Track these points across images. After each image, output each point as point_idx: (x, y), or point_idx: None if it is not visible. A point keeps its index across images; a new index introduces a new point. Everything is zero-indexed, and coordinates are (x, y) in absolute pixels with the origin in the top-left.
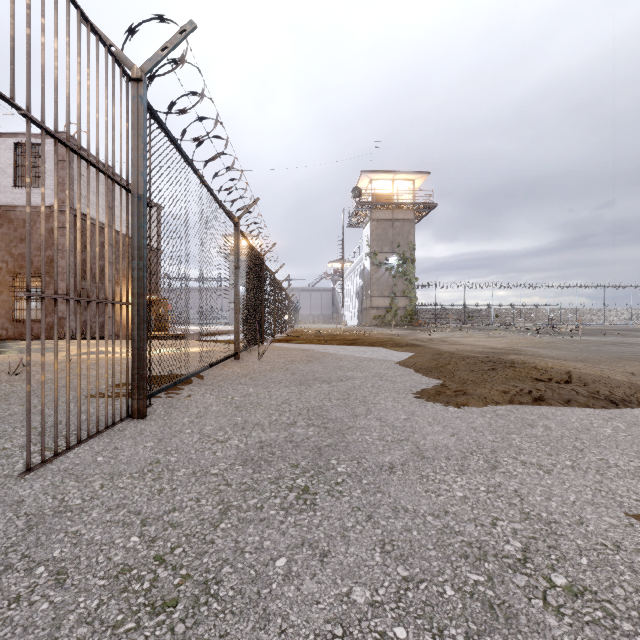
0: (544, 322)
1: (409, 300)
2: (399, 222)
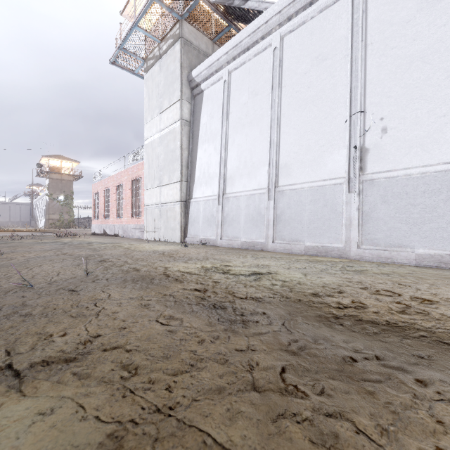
0: None
1: (70, 216)
2: (65, 181)
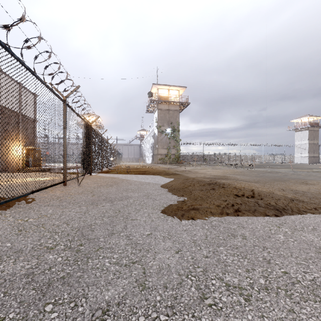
0: (238, 161)
1: (176, 150)
2: (172, 111)
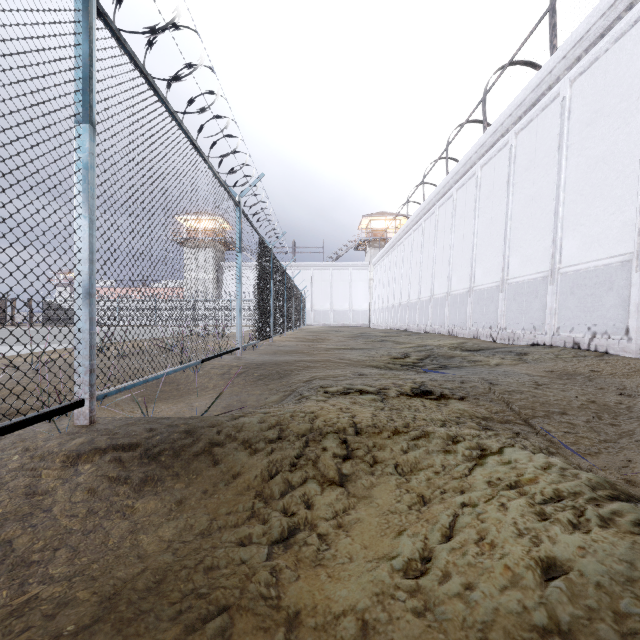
0: None
1: None
2: None
